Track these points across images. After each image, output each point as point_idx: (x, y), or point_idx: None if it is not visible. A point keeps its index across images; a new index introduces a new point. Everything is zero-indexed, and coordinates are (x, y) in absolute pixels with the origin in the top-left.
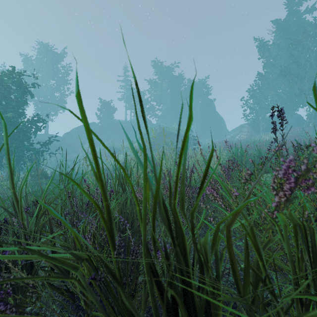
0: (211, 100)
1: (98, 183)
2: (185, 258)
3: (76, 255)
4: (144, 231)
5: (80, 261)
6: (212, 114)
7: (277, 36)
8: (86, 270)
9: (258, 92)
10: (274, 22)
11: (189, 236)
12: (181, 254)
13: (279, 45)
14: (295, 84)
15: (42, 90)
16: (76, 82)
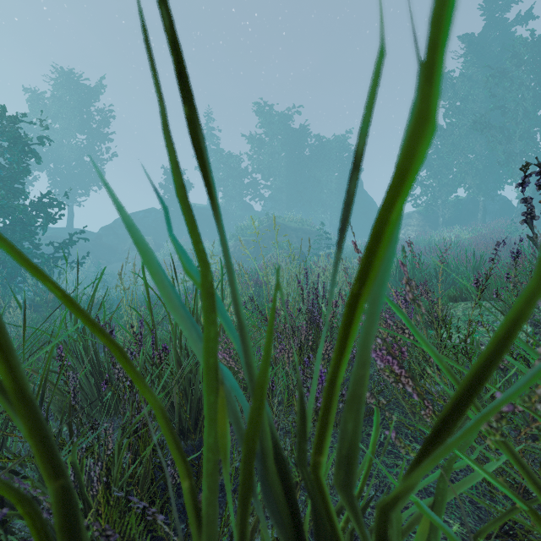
0: None
1: (15, 412)
2: None
3: None
4: None
5: None
6: (357, 195)
7: (468, 62)
8: None
9: (436, 158)
10: (463, 38)
11: None
12: None
13: (471, 77)
14: (499, 145)
15: (63, 152)
16: None
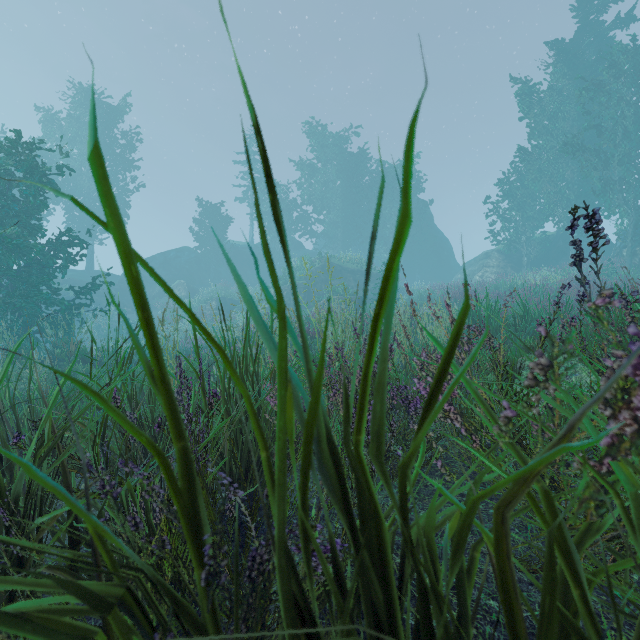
0: (424, 202)
1: (158, 392)
2: (385, 580)
3: (93, 592)
4: (281, 511)
5: (103, 611)
6: (426, 231)
7: (558, 73)
8: (118, 634)
9: (520, 187)
10: (551, 44)
11: (390, 509)
12: (374, 570)
13: (561, 91)
14: (594, 171)
15: (81, 182)
16: (90, 122)
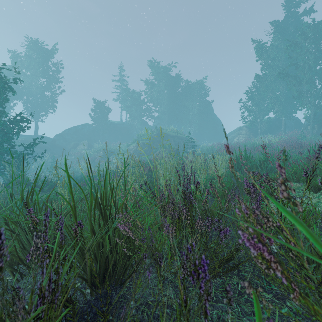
0: (208, 101)
1: None
2: None
3: None
4: None
5: None
6: (209, 116)
7: (275, 37)
8: None
9: (257, 94)
10: (272, 23)
11: None
12: None
13: (277, 46)
14: (294, 86)
15: (32, 89)
16: None
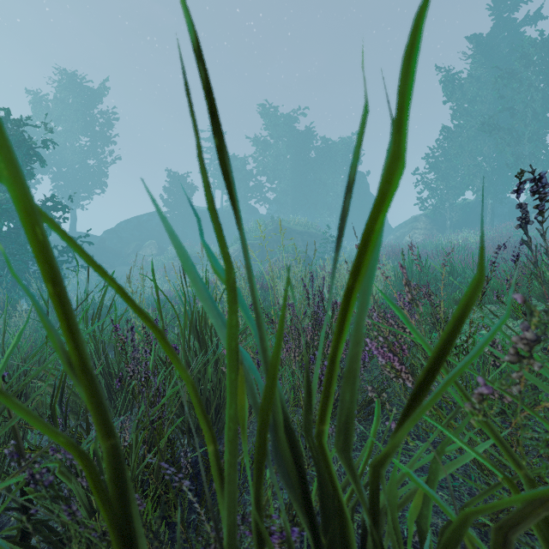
0: (361, 173)
1: (78, 382)
2: None
3: None
4: (231, 513)
5: None
6: (363, 198)
7: (476, 63)
8: None
9: (444, 161)
10: (471, 38)
11: (348, 479)
12: None
13: (480, 78)
14: (507, 147)
15: (66, 155)
16: None
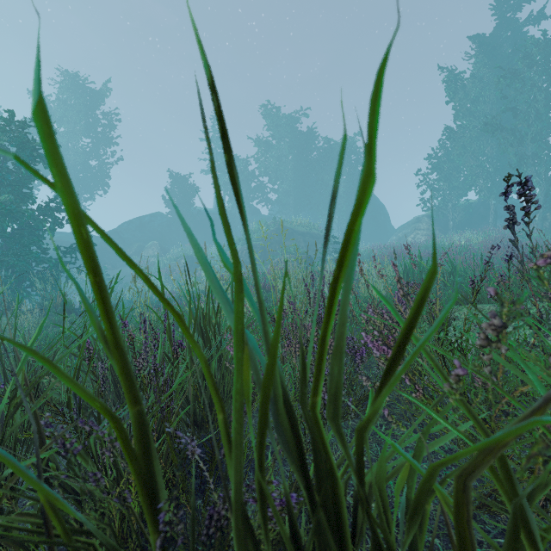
0: None
1: (111, 357)
2: (341, 539)
3: None
4: (238, 472)
5: None
6: None
7: (479, 63)
8: None
9: (446, 161)
10: (474, 38)
11: (342, 458)
12: (330, 529)
13: (482, 79)
14: (510, 147)
15: (68, 156)
16: (35, 76)
